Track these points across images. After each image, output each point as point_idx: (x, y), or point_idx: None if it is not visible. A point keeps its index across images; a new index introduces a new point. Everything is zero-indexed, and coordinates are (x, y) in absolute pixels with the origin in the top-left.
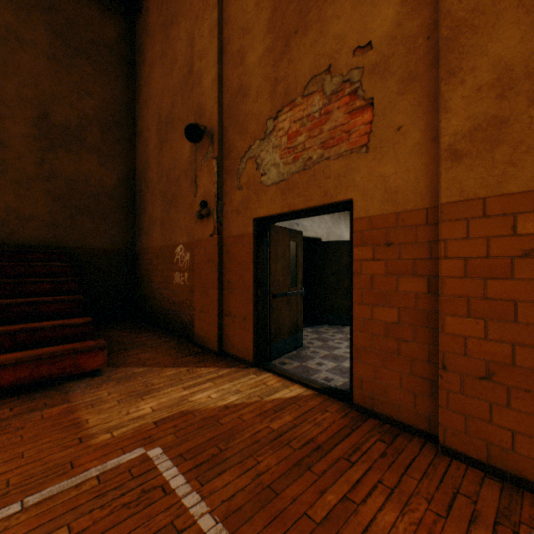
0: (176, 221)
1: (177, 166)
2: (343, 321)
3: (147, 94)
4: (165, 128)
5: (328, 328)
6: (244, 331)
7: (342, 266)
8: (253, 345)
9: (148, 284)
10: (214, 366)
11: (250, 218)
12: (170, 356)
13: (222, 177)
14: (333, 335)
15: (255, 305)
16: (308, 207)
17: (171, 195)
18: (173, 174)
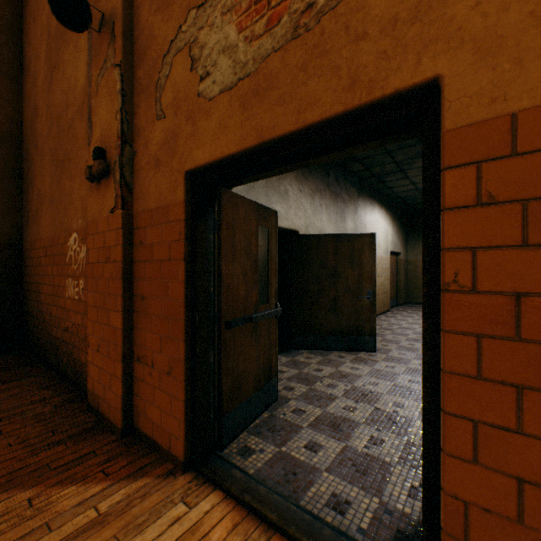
0: (69, 194)
1: (70, 102)
2: (328, 344)
3: (35, 3)
4: (56, 46)
5: (309, 355)
6: (169, 397)
7: (327, 269)
8: (184, 426)
9: (37, 296)
10: (99, 478)
11: (179, 171)
12: (20, 448)
13: (132, 102)
14: (319, 369)
15: (190, 346)
16: (304, 125)
17: (62, 153)
18: (64, 118)
